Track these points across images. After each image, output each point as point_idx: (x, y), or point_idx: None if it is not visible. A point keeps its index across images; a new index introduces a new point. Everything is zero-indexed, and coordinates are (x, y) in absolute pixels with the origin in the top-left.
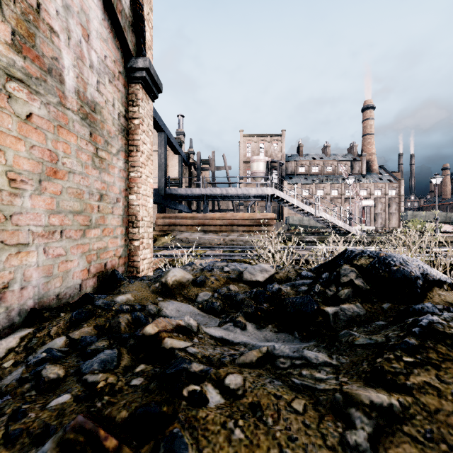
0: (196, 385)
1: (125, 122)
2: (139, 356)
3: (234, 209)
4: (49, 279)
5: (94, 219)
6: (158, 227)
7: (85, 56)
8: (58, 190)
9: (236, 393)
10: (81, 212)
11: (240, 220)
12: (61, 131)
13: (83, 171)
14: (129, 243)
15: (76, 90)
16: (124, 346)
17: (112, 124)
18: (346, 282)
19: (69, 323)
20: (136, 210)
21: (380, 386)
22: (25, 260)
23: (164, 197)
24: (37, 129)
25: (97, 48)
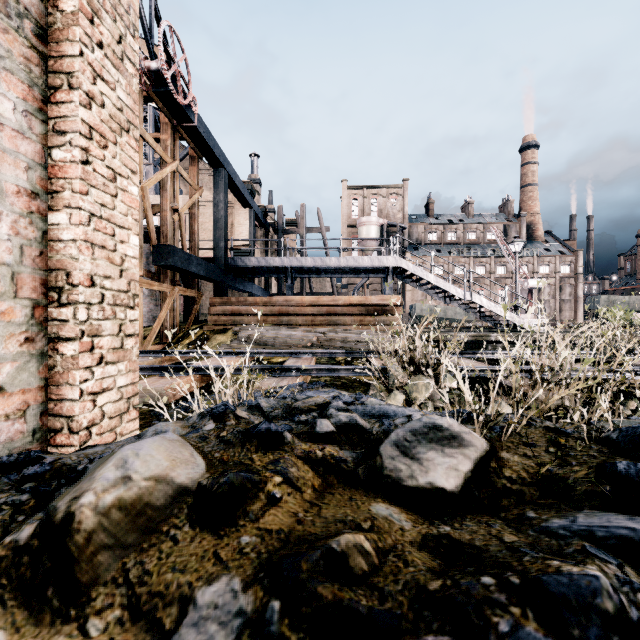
0: None
1: None
2: None
3: (334, 292)
4: None
5: None
6: (213, 318)
7: None
8: None
9: None
10: None
11: (344, 307)
12: None
13: None
14: (48, 349)
15: None
16: None
17: None
18: None
19: None
20: (67, 255)
21: None
22: None
23: (224, 270)
24: None
25: None
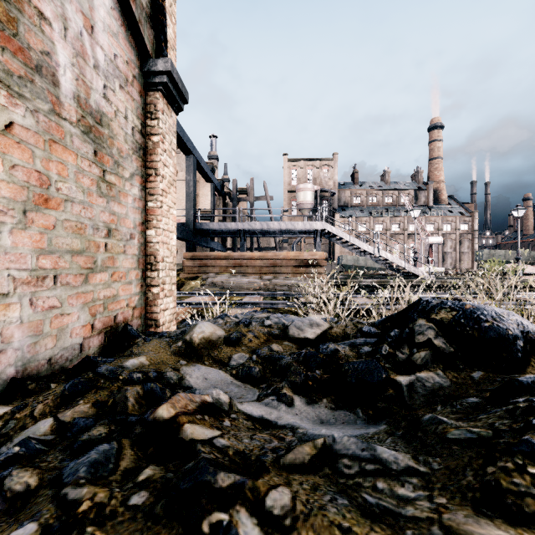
0: (223, 512)
1: (141, 138)
2: (148, 451)
3: (277, 247)
4: (38, 339)
5: (100, 261)
6: (186, 269)
7: (88, 54)
8: (50, 223)
9: (283, 524)
10: (83, 252)
11: (284, 260)
12: (55, 147)
13: (85, 199)
14: (146, 290)
15: (76, 96)
16: (128, 436)
17: (125, 141)
18: (422, 342)
19: (59, 399)
20: (155, 249)
21: (498, 514)
22: (4, 316)
23: (193, 232)
24: (21, 143)
25: (104, 44)
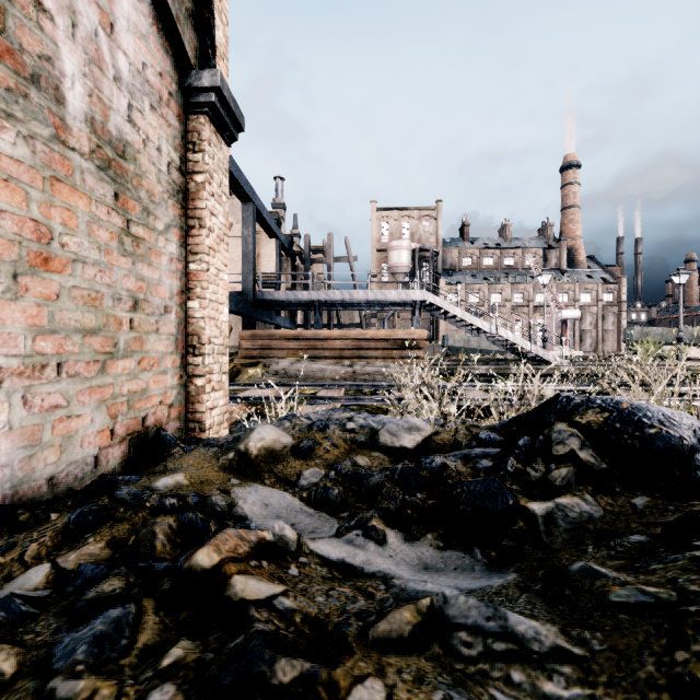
0: None
1: (181, 178)
2: (179, 617)
3: (363, 323)
4: (35, 451)
5: (123, 343)
6: (243, 352)
7: (106, 61)
8: (52, 291)
9: None
10: (98, 331)
11: (372, 341)
12: (59, 187)
13: (102, 259)
14: (187, 382)
15: (89, 118)
16: (153, 593)
17: (157, 181)
18: (563, 454)
19: (61, 536)
20: (199, 326)
21: None
22: None
23: (253, 304)
24: (10, 181)
25: (128, 48)
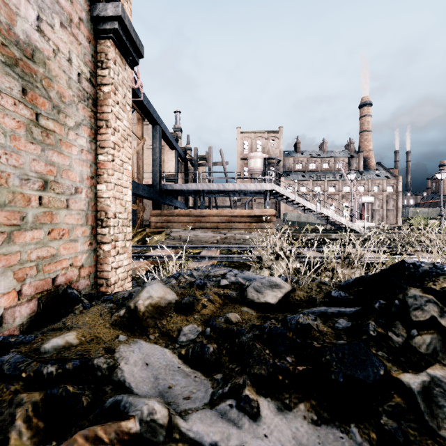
0: None
1: (91, 88)
2: None
3: (232, 205)
4: None
5: (31, 216)
6: (152, 224)
7: None
8: None
9: None
10: (3, 206)
11: (238, 217)
12: None
13: (8, 144)
14: (96, 248)
15: None
16: None
17: (68, 86)
18: (424, 321)
19: None
20: (106, 204)
21: None
22: None
23: (159, 192)
24: None
25: None
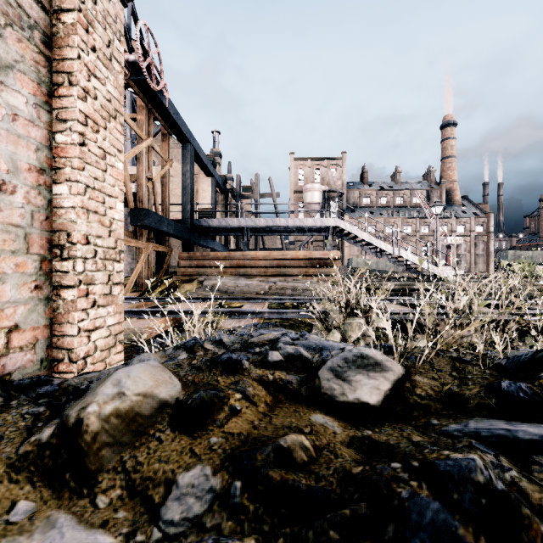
0: None
1: (38, 11)
2: None
3: (283, 247)
4: None
5: None
6: (181, 270)
7: None
8: None
9: None
10: None
11: (292, 260)
12: None
13: None
14: (52, 295)
15: None
16: None
17: None
18: None
19: None
20: (68, 219)
21: None
22: None
23: (190, 230)
24: None
25: None
